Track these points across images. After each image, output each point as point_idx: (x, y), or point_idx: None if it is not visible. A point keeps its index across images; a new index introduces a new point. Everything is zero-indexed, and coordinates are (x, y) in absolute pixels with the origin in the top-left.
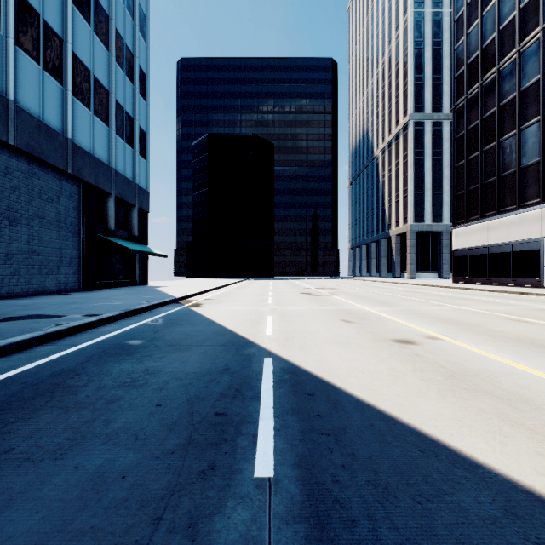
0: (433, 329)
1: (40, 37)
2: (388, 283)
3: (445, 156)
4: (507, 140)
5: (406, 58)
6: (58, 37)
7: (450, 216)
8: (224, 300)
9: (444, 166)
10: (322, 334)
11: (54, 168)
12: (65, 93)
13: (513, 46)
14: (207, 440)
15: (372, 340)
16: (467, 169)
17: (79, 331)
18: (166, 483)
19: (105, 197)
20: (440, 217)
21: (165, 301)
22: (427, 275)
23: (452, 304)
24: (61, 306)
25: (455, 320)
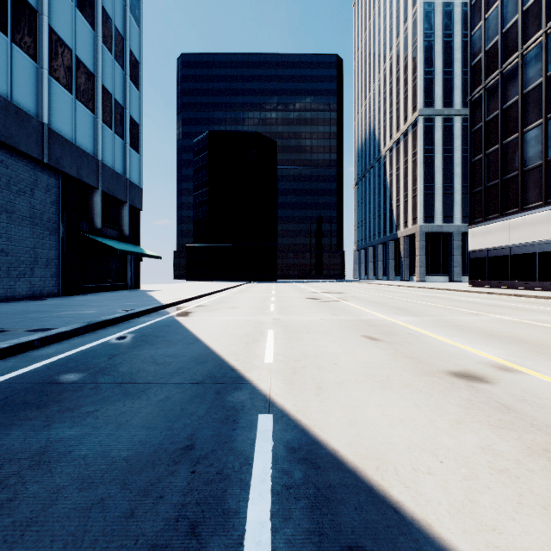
0: (493, 351)
1: (8, 5)
2: (399, 286)
3: (457, 153)
4: (532, 130)
5: (415, 51)
6: (31, 8)
7: (462, 216)
8: (219, 307)
9: (455, 164)
10: (343, 361)
11: (26, 156)
12: (40, 71)
13: (539, 27)
14: None
15: (419, 373)
16: (486, 163)
17: (6, 356)
18: None
19: (90, 191)
20: (451, 217)
21: (147, 308)
22: (438, 278)
23: (488, 312)
24: (15, 317)
25: (511, 336)
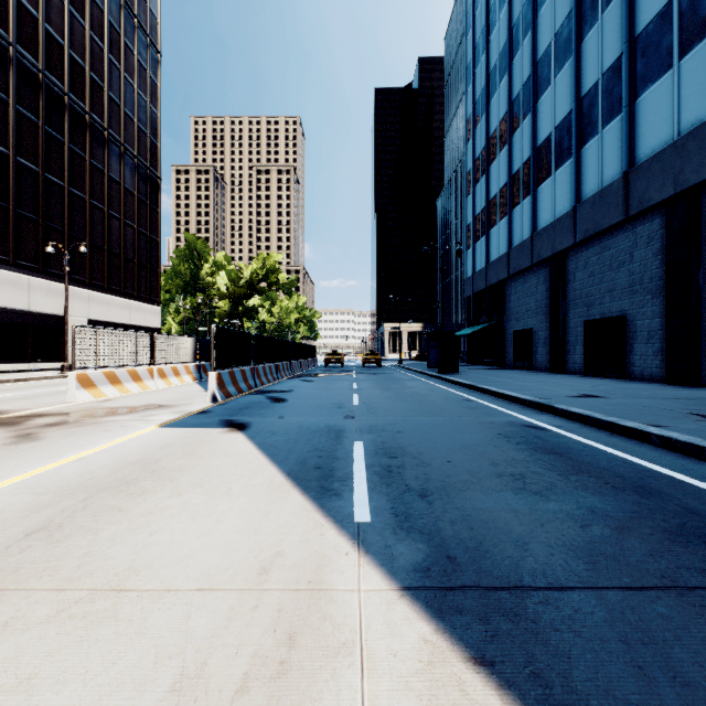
0: None
1: None
2: None
3: None
4: None
5: None
6: None
7: None
8: None
9: None
10: None
11: None
12: None
13: None
14: (392, 448)
15: None
16: None
17: None
18: (399, 441)
19: None
20: None
21: None
22: None
23: None
24: None
25: None
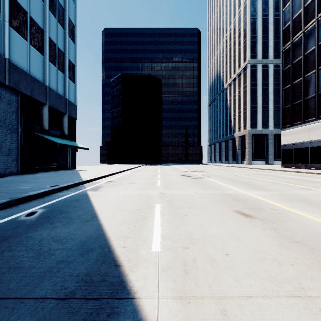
0: None
1: None
2: (237, 167)
3: (270, 86)
4: None
5: (245, 24)
6: None
7: (274, 125)
8: (122, 182)
9: (269, 93)
10: (233, 248)
11: None
12: (2, 23)
13: None
14: None
15: None
16: (293, 90)
17: None
18: None
19: (41, 106)
20: (267, 125)
21: (69, 184)
22: (259, 162)
23: (314, 187)
24: None
25: None
